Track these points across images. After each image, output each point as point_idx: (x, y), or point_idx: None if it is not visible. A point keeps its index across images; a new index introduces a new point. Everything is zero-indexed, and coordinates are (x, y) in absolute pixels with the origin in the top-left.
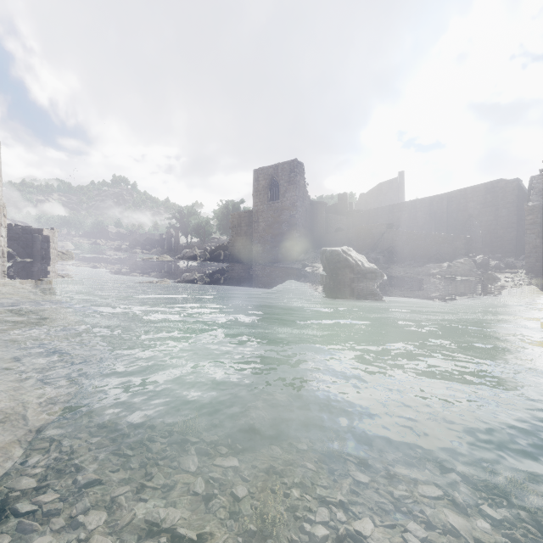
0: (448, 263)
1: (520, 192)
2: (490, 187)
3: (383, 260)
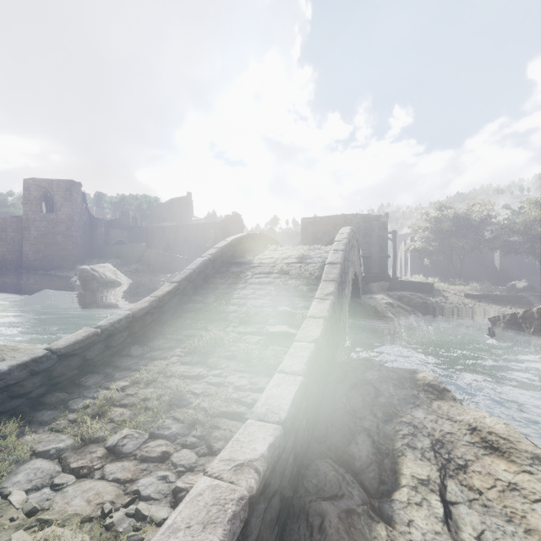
0: (171, 274)
1: None
2: (217, 225)
3: (142, 271)
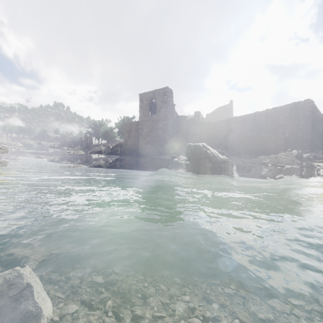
0: (275, 155)
1: (313, 109)
2: (293, 106)
3: (226, 154)
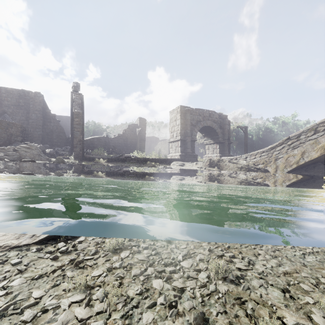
0: (13, 147)
1: (44, 105)
2: (23, 94)
3: None
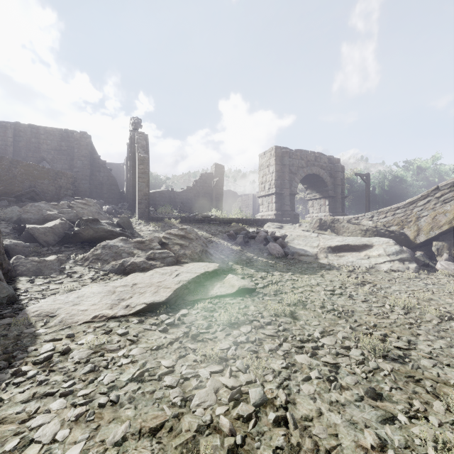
0: (68, 202)
1: (92, 149)
2: (66, 135)
3: None
